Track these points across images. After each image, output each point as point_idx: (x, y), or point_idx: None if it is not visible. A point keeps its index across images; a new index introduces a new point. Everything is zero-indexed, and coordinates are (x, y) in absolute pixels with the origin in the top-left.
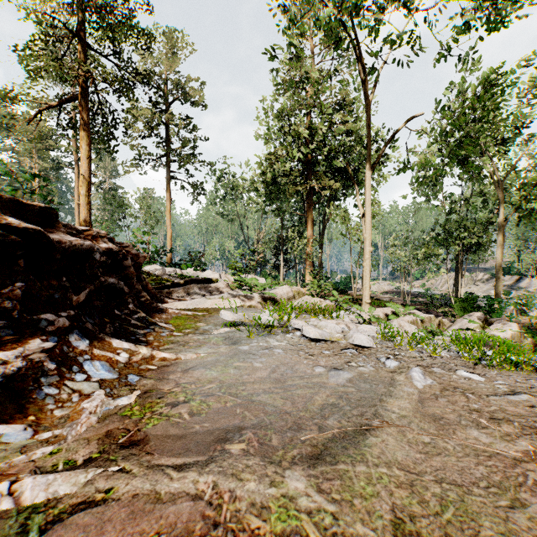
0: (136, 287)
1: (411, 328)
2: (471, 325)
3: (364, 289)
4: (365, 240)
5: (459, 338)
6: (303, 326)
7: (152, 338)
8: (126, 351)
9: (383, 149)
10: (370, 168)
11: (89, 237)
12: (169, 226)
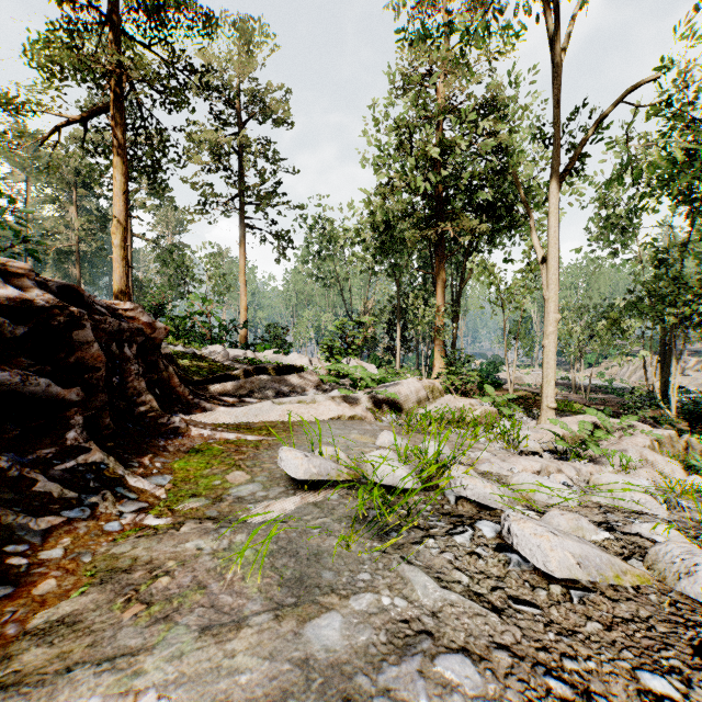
0: (133, 384)
1: (671, 467)
2: None
3: (545, 385)
4: (547, 302)
5: None
6: (511, 522)
7: (57, 551)
8: None
9: (579, 148)
10: (556, 179)
11: None
12: (243, 293)
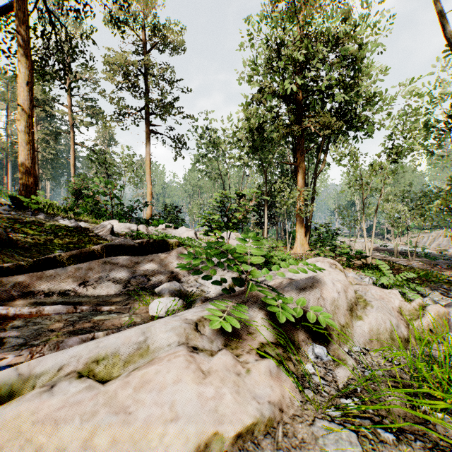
0: None
1: None
2: None
3: None
4: None
5: None
6: None
7: None
8: None
9: None
10: None
11: None
12: (148, 182)
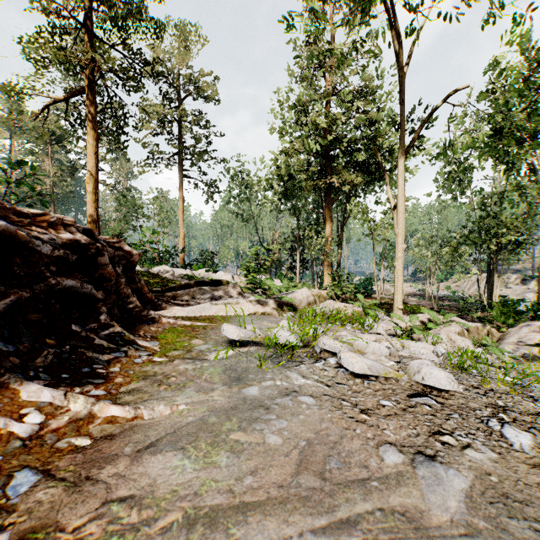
0: (124, 290)
1: (465, 343)
2: (534, 338)
3: (396, 293)
4: (397, 236)
5: (523, 355)
6: (341, 353)
7: (117, 368)
8: (41, 410)
9: (419, 131)
10: (403, 152)
11: (43, 223)
12: (181, 226)
